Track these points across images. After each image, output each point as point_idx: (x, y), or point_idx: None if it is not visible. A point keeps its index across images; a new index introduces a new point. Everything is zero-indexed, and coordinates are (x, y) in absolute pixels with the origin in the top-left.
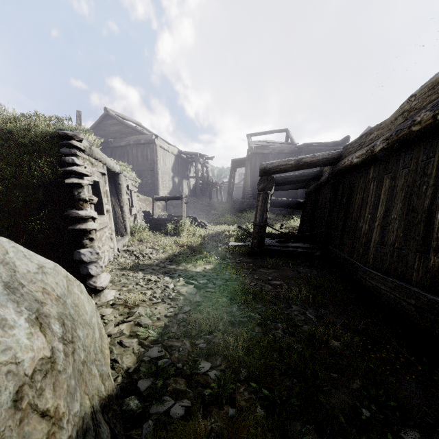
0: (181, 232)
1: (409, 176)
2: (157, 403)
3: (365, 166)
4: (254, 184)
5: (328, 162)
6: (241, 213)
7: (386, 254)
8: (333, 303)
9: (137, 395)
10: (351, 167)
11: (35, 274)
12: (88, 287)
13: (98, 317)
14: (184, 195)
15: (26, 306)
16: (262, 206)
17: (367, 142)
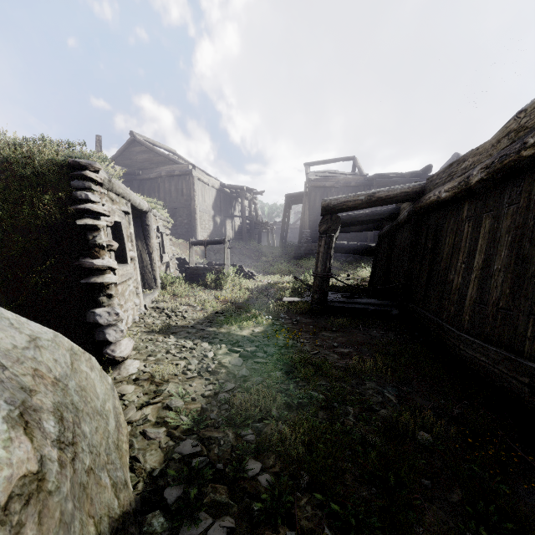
0: (224, 284)
1: (517, 215)
2: (189, 522)
3: (456, 202)
4: (314, 224)
5: (408, 198)
6: (298, 260)
7: (487, 316)
8: (417, 379)
9: (163, 509)
10: (438, 204)
11: (24, 349)
12: (104, 357)
13: (115, 399)
14: (228, 239)
15: (6, 399)
16: (324, 253)
17: (459, 171)
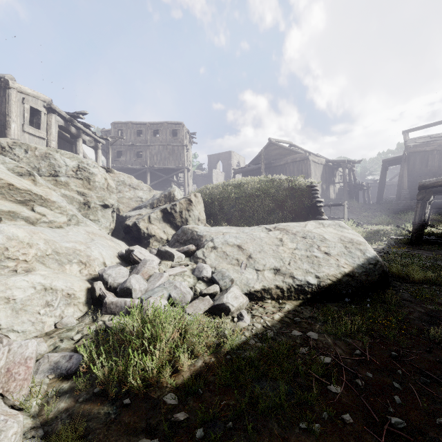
0: None
1: None
2: None
3: None
4: (413, 184)
5: None
6: (396, 214)
7: None
8: None
9: None
10: None
11: None
12: None
13: None
14: (346, 203)
15: None
16: (420, 211)
17: None
